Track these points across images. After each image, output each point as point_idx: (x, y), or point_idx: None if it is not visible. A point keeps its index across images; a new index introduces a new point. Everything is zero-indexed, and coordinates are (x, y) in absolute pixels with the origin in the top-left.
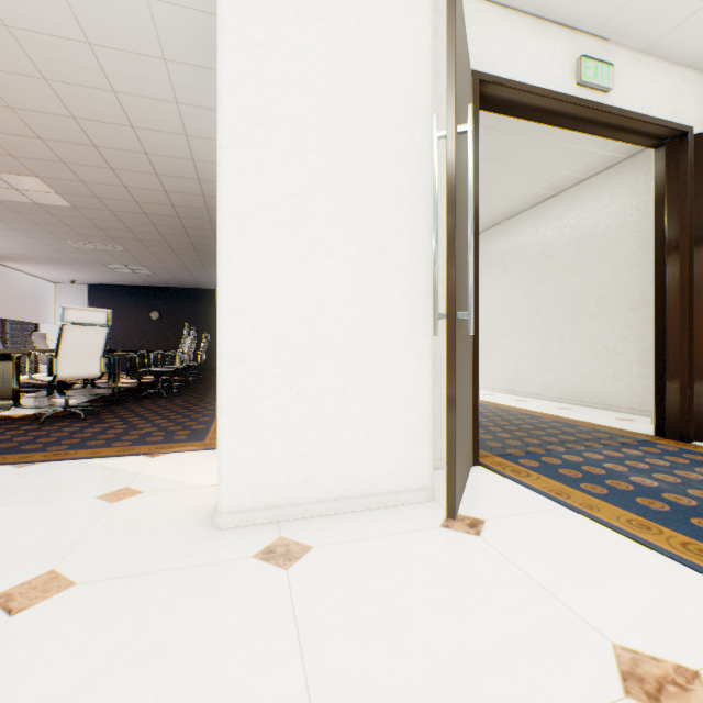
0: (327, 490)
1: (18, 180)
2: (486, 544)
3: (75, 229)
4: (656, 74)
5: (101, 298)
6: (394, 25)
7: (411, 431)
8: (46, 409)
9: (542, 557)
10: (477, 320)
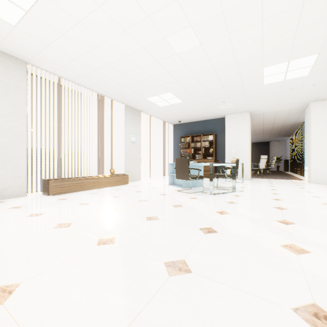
0: None
1: None
2: None
3: None
4: None
5: None
6: None
7: None
8: None
9: None
10: None
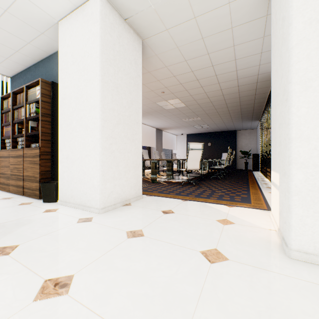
0: None
1: (172, 101)
2: None
3: (185, 114)
4: None
5: (190, 139)
6: None
7: None
8: (180, 180)
9: None
10: None
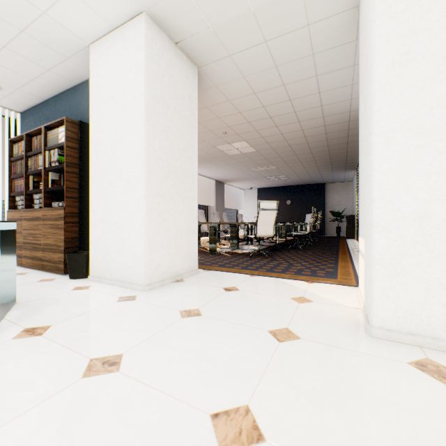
0: None
1: (237, 145)
2: None
3: (255, 162)
4: None
5: (262, 195)
6: None
7: None
8: (248, 250)
9: None
10: None
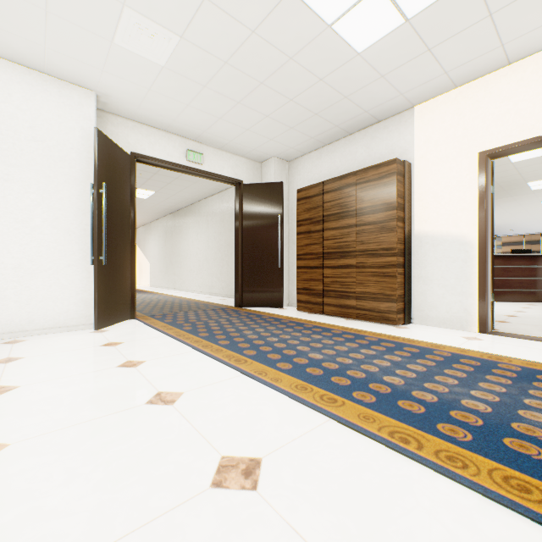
0: (42, 325)
1: None
2: (101, 334)
3: None
4: (227, 158)
5: None
6: (77, 144)
7: (85, 302)
8: None
9: (117, 334)
10: (134, 257)
